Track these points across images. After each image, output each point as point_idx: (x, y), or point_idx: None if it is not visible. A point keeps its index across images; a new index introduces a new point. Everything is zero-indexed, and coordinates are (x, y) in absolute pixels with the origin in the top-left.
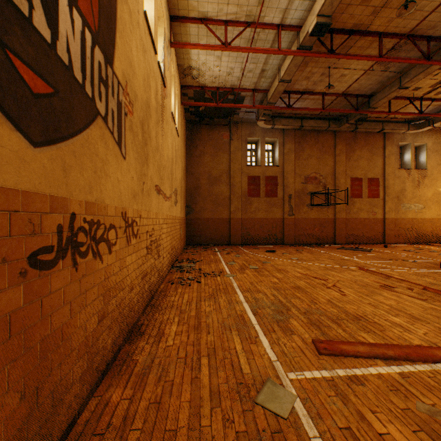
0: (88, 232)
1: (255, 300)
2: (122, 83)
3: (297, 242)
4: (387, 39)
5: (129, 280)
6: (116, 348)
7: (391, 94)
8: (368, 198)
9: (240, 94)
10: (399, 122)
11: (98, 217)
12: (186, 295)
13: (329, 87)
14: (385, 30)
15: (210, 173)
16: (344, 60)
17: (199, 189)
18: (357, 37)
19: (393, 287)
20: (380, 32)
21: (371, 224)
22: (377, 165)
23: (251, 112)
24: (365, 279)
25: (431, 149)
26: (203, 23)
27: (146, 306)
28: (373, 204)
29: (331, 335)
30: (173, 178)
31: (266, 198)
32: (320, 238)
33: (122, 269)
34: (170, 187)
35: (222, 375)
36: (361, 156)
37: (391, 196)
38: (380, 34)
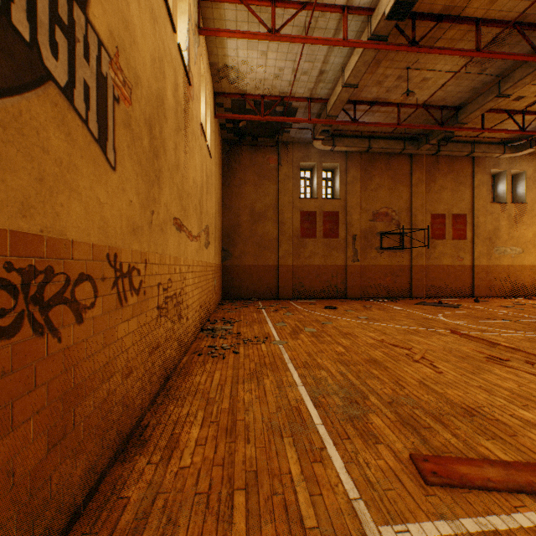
0: (20, 289)
1: (315, 382)
2: (108, 47)
3: (363, 296)
4: (486, 28)
5: (124, 361)
6: (95, 477)
7: (486, 104)
8: (452, 239)
9: (291, 105)
10: (492, 143)
11: (49, 261)
12: (217, 374)
13: (408, 94)
14: (484, 15)
15: (253, 207)
16: (428, 59)
17: (239, 228)
18: (447, 25)
19: (505, 360)
20: (477, 17)
21: (456, 272)
22: (465, 198)
23: (305, 129)
24: (463, 347)
25: (532, 178)
26: (243, 2)
27: (157, 393)
28: (459, 248)
29: (436, 444)
30: (204, 212)
31: (324, 240)
32: (392, 291)
33: (108, 345)
34: (198, 222)
35: (270, 532)
36: (444, 186)
37: (482, 237)
38: (478, 21)
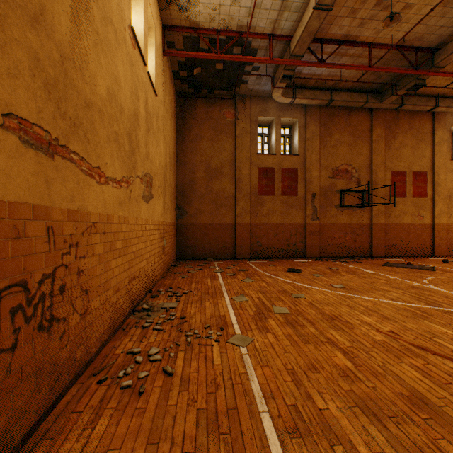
0: None
1: None
2: None
3: (322, 255)
4: None
5: None
6: None
7: None
8: (413, 197)
9: (250, 45)
10: None
11: None
12: None
13: (392, 18)
14: None
15: (209, 163)
16: None
17: (194, 185)
18: None
19: None
20: None
21: (416, 231)
22: (425, 155)
23: (264, 76)
24: None
25: None
26: None
27: None
28: (419, 206)
29: None
30: (140, 154)
31: (282, 197)
32: (352, 250)
33: None
34: (126, 162)
35: None
36: (404, 143)
37: (442, 195)
38: None
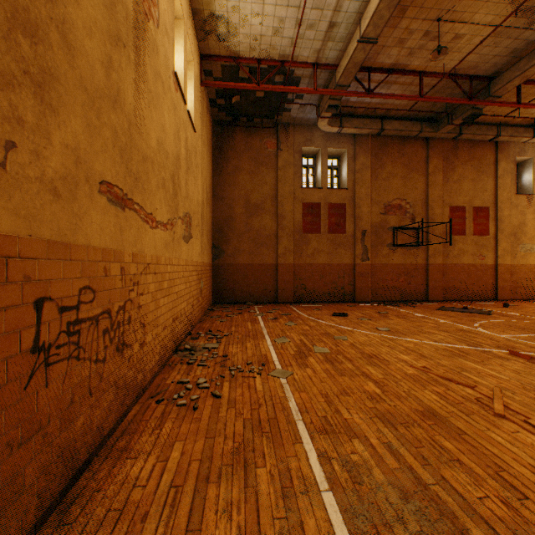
0: None
1: (351, 477)
2: None
3: (373, 299)
4: None
5: None
6: None
7: (530, 69)
8: (473, 235)
9: (293, 74)
10: (519, 126)
11: None
12: (176, 453)
13: (439, 52)
14: None
15: (248, 198)
16: (466, 5)
17: (232, 222)
18: None
19: None
20: None
21: (477, 272)
22: (487, 189)
23: (309, 104)
24: None
25: None
26: None
27: (32, 528)
28: (480, 245)
29: None
30: (181, 194)
31: (329, 235)
32: (406, 293)
33: None
34: (170, 205)
35: None
36: (464, 175)
37: (506, 233)
38: None
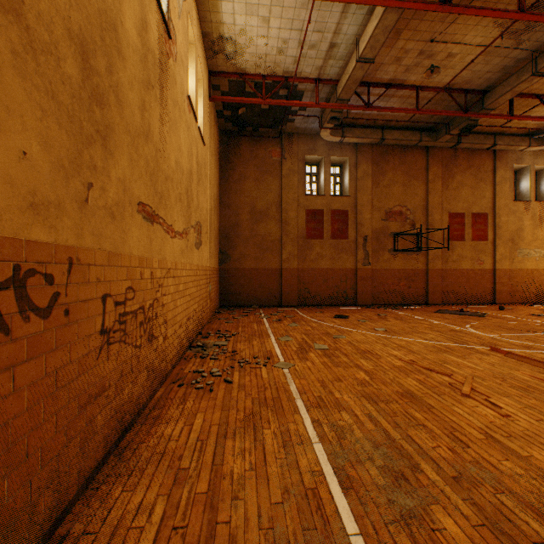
0: None
1: (337, 435)
2: None
3: (375, 303)
4: None
5: None
6: None
7: (519, 85)
8: (472, 240)
9: (296, 88)
10: (516, 135)
11: None
12: (199, 420)
13: (432, 71)
14: None
15: (254, 205)
16: (457, 28)
17: (238, 228)
18: None
19: None
20: None
21: (476, 277)
22: (485, 196)
23: (312, 116)
24: (517, 373)
25: None
26: None
27: (101, 461)
28: (479, 250)
29: None
30: (193, 205)
31: (332, 241)
32: (406, 297)
33: None
34: (185, 216)
35: None
36: (463, 182)
37: (504, 239)
38: None
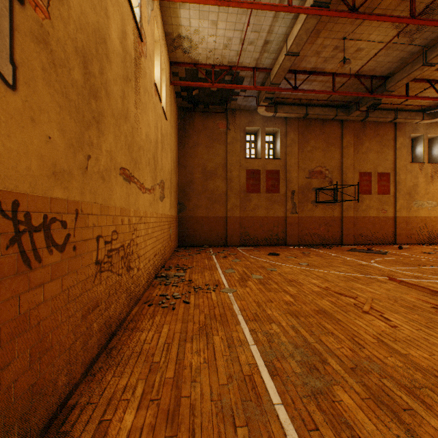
0: None
1: (268, 339)
2: None
3: (300, 243)
4: None
5: (35, 338)
6: None
7: (413, 72)
8: (378, 194)
9: (238, 74)
10: (412, 111)
11: None
12: (165, 329)
13: (344, 62)
14: None
15: (205, 166)
16: (363, 29)
17: (192, 184)
18: None
19: None
20: None
21: (380, 223)
22: (388, 159)
23: (250, 96)
24: (406, 296)
25: None
26: None
27: (96, 356)
28: (383, 202)
29: None
30: (158, 167)
31: (266, 194)
32: (325, 239)
33: None
34: (152, 176)
35: None
36: (370, 148)
37: (403, 193)
38: None
